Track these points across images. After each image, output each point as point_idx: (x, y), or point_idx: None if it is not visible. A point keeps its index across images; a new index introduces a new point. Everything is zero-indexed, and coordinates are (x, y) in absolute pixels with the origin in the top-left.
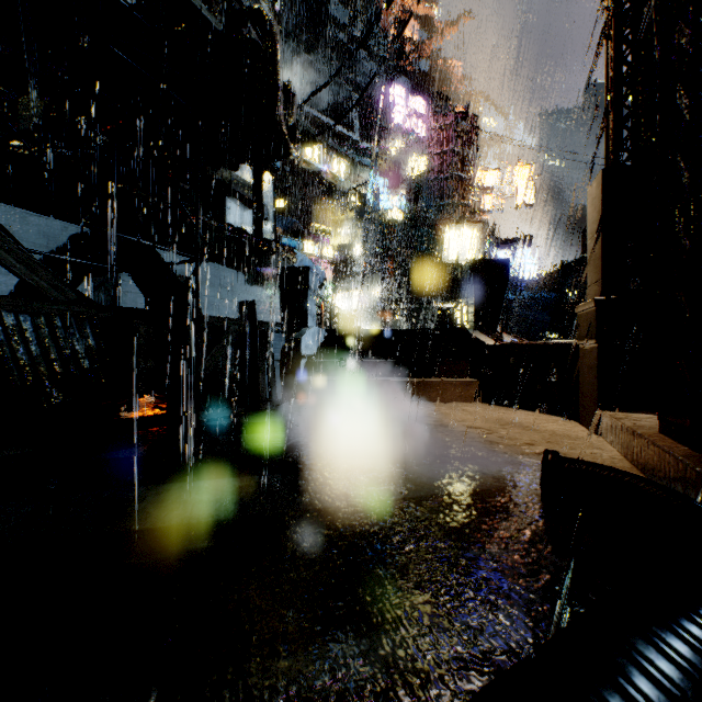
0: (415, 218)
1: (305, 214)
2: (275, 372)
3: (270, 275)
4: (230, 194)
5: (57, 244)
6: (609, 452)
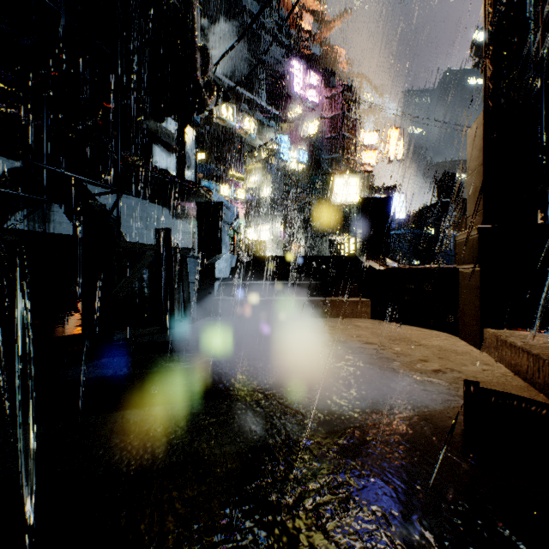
0: (310, 168)
1: (222, 165)
2: (191, 293)
3: (191, 211)
4: (157, 142)
5: None
6: (498, 368)
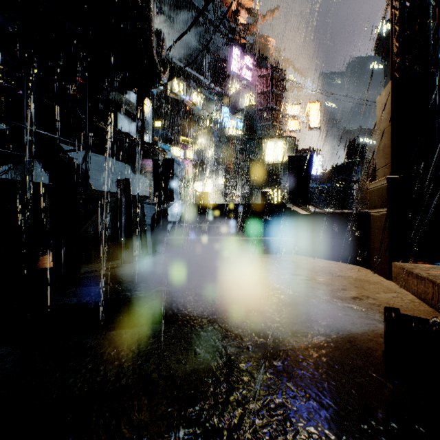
0: (246, 134)
1: (175, 131)
2: (147, 233)
3: (149, 167)
4: (121, 111)
5: None
6: (406, 295)
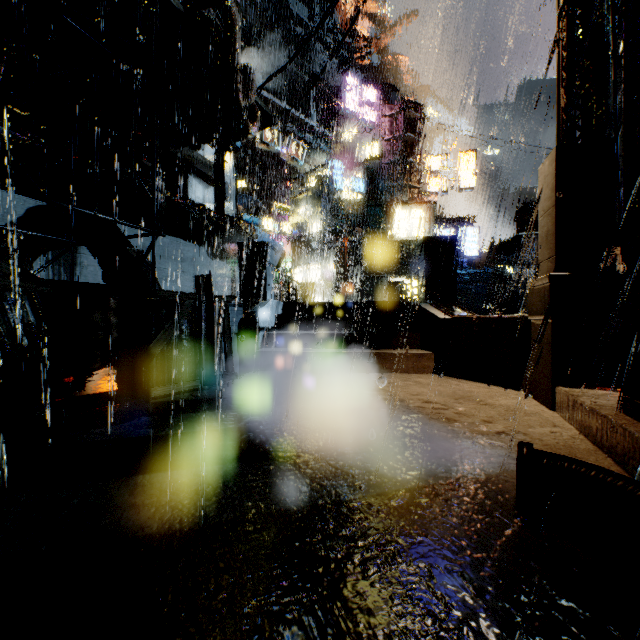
0: (367, 199)
1: (266, 194)
2: (233, 345)
3: (231, 250)
4: (193, 172)
5: (14, 216)
6: (568, 430)
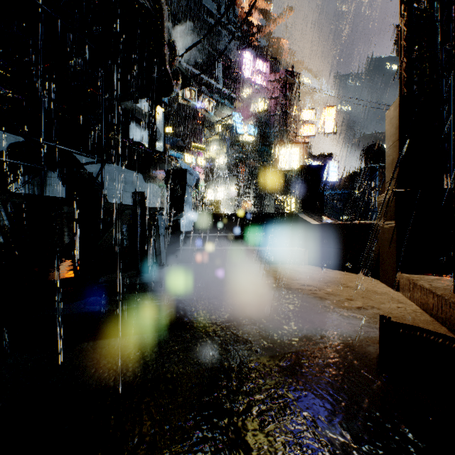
0: (258, 140)
1: (186, 137)
2: (161, 244)
3: (161, 176)
4: (133, 119)
5: None
6: (410, 306)
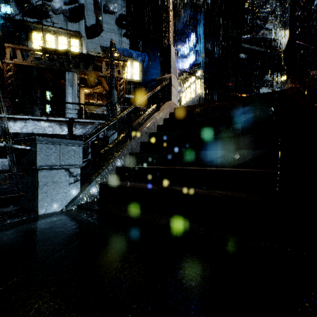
0: None
1: None
2: None
3: None
4: (264, 85)
5: None
6: None
